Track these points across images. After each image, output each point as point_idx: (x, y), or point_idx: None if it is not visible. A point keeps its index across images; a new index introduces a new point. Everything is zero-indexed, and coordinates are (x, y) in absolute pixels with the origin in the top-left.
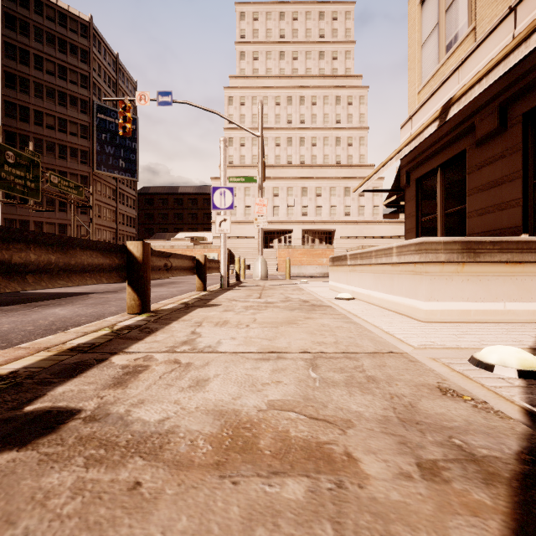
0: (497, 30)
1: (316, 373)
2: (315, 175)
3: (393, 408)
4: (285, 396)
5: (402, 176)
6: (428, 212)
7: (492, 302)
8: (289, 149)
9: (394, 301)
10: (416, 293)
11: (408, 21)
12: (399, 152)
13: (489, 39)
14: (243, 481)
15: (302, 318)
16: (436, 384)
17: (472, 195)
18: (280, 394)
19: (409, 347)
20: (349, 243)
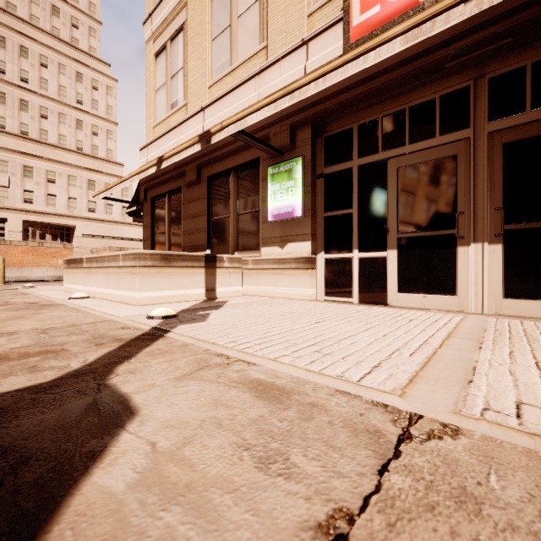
0: (196, 116)
1: (47, 335)
2: (46, 155)
3: (93, 336)
4: (23, 345)
5: (141, 192)
6: (160, 226)
7: (178, 290)
8: (0, 107)
9: (121, 295)
10: (134, 287)
11: (146, 62)
12: (132, 177)
13: (193, 119)
14: (4, 364)
15: (31, 314)
16: (122, 327)
17: (185, 220)
18: (18, 345)
19: (118, 317)
20: (94, 242)
